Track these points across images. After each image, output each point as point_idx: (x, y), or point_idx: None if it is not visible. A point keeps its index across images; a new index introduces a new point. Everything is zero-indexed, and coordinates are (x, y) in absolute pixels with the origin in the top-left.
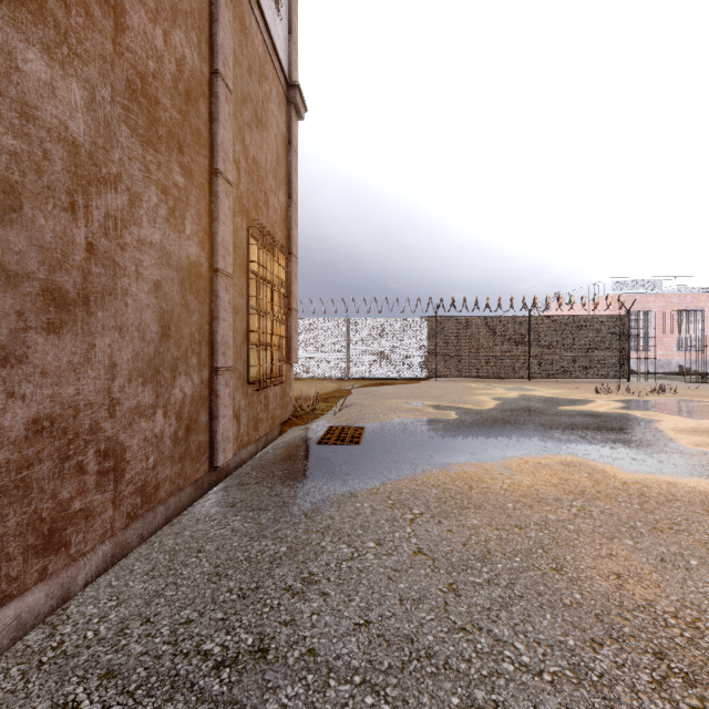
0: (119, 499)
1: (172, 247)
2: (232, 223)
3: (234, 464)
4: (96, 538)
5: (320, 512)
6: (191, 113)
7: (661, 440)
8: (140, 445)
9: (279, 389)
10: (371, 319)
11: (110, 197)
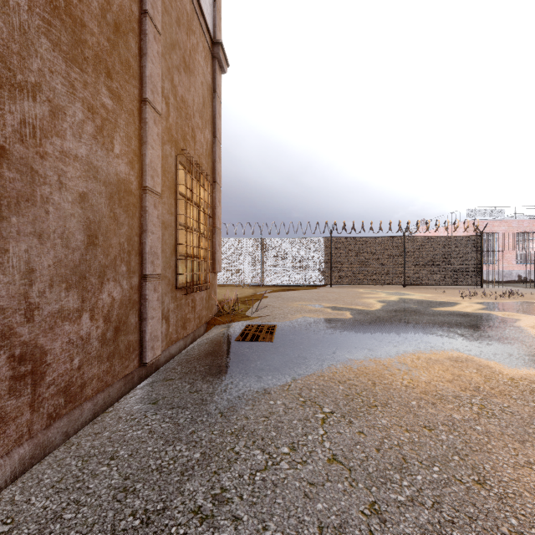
0: (38, 401)
1: (99, 163)
2: (160, 148)
3: (163, 359)
4: (10, 444)
5: (236, 410)
6: (120, 44)
7: (528, 337)
8: (63, 348)
9: (205, 294)
10: (280, 239)
11: (27, 105)
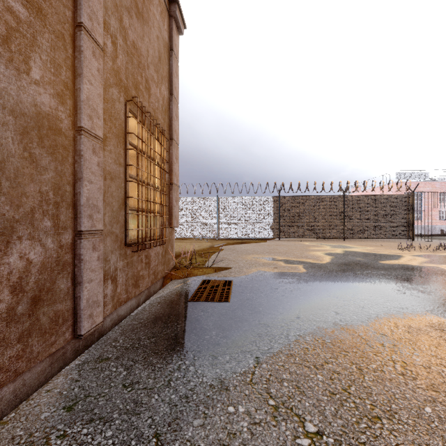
0: None
1: (3, 84)
2: (102, 86)
3: (110, 322)
4: None
5: (179, 429)
6: None
7: None
8: None
9: (161, 249)
10: (234, 198)
11: None
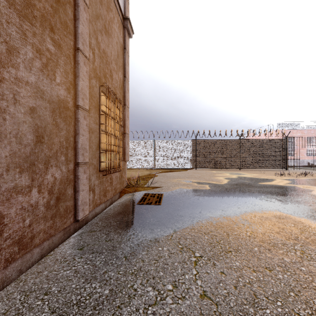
0: None
1: (45, 88)
2: (88, 81)
3: (91, 216)
4: None
5: (135, 255)
6: (60, 10)
7: None
8: (17, 212)
9: (119, 174)
10: (165, 141)
11: None
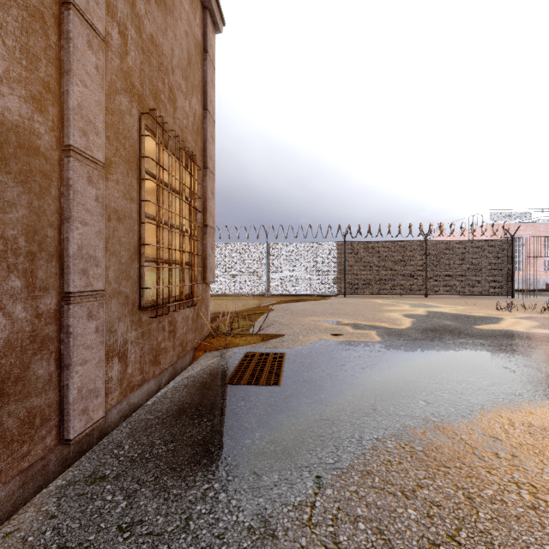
0: None
1: None
2: (102, 91)
3: (117, 415)
4: None
5: None
6: None
7: None
8: None
9: (192, 311)
10: (288, 244)
11: None
